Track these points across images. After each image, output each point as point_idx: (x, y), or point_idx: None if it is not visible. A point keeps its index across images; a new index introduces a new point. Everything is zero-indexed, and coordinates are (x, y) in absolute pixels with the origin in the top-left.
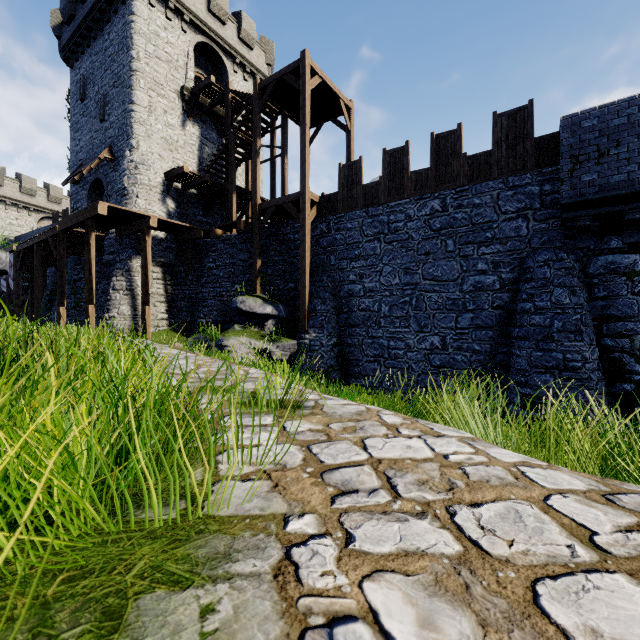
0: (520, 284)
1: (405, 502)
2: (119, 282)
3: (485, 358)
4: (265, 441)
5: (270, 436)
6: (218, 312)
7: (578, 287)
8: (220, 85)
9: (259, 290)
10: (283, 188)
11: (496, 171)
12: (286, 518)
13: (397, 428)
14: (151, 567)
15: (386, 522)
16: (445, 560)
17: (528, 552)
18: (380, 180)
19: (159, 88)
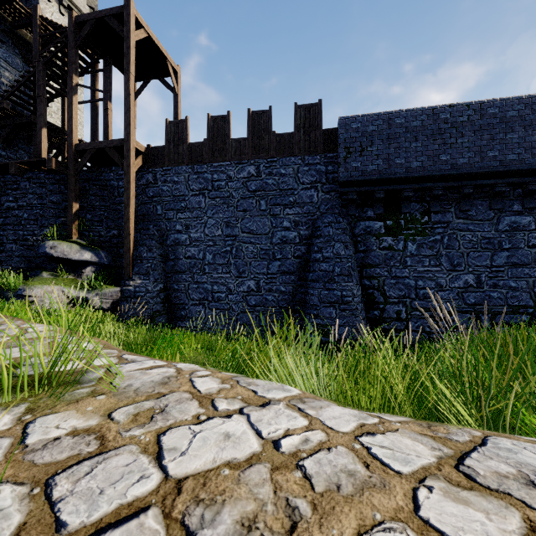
0: (313, 239)
1: None
2: None
3: (289, 297)
4: None
5: None
6: (21, 258)
7: (349, 243)
8: (27, 8)
9: (76, 235)
10: (106, 133)
11: (297, 150)
12: None
13: (213, 400)
14: None
15: None
16: None
17: None
18: (205, 141)
19: None
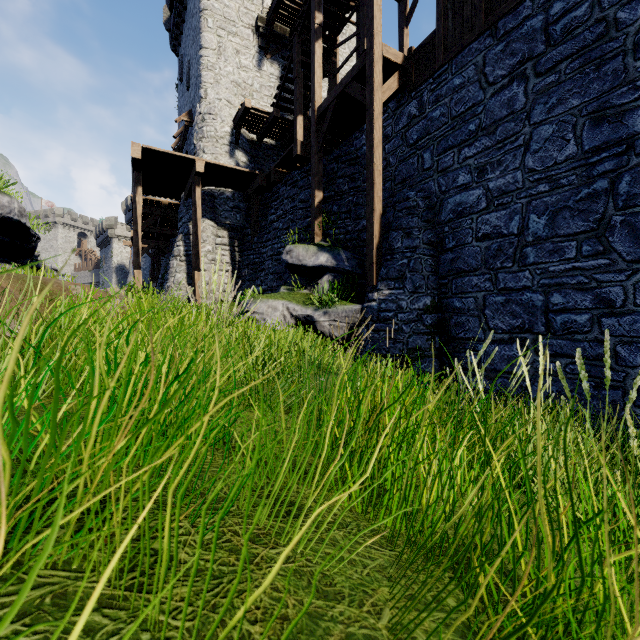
0: None
1: None
2: (177, 247)
3: None
4: None
5: None
6: (274, 275)
7: None
8: None
9: (319, 237)
10: None
11: None
12: None
13: None
14: None
15: None
16: None
17: None
18: None
19: (230, 25)
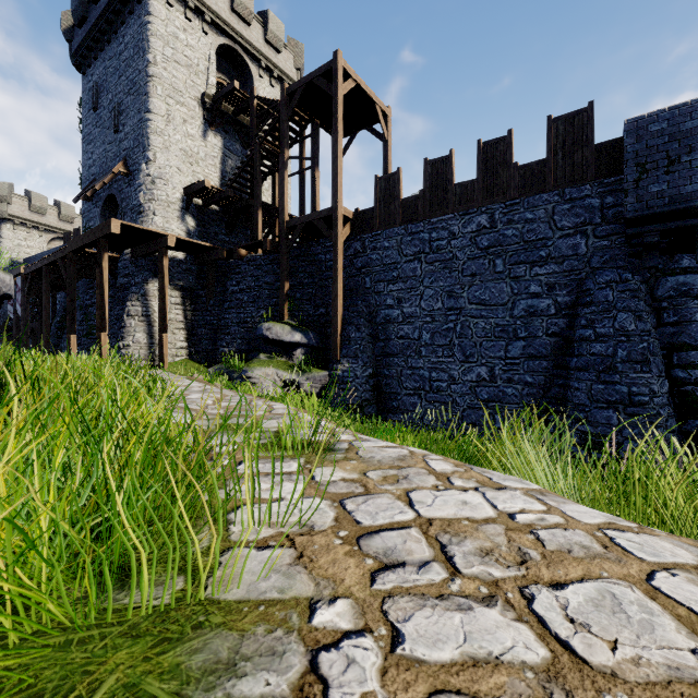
0: (578, 308)
1: (466, 581)
2: (134, 307)
3: (539, 391)
4: (289, 494)
5: (294, 491)
6: (242, 340)
7: (645, 312)
8: (244, 92)
9: (287, 316)
10: (313, 204)
11: (551, 182)
12: (312, 605)
13: (448, 478)
14: (124, 686)
15: (444, 611)
16: (529, 673)
17: (640, 660)
18: (421, 193)
19: (178, 95)
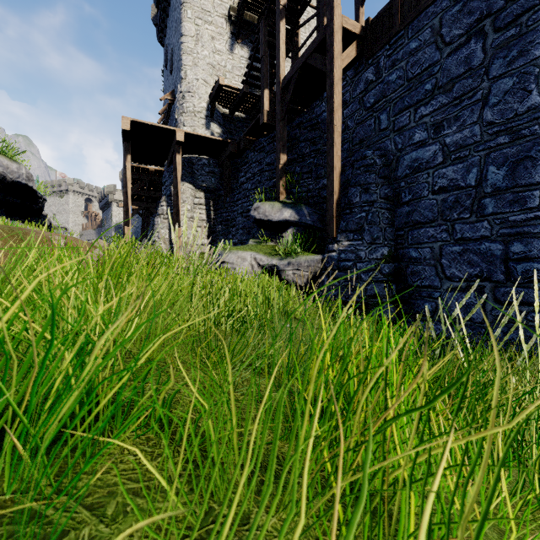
0: None
1: None
2: (161, 207)
3: None
4: None
5: None
6: (243, 230)
7: None
8: None
9: (283, 195)
10: None
11: None
12: None
13: None
14: None
15: None
16: None
17: None
18: None
19: (206, 15)
